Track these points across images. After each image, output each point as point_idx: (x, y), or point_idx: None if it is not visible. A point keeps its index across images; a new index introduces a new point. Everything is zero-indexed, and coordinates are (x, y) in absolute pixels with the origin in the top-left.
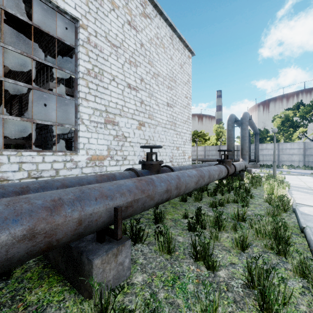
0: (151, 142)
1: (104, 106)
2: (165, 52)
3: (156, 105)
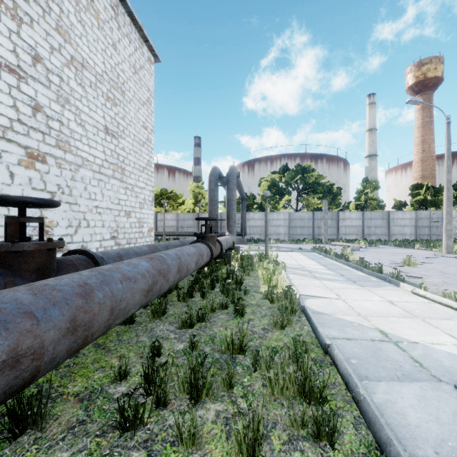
0: (66, 198)
1: None
2: (100, 28)
3: (78, 124)
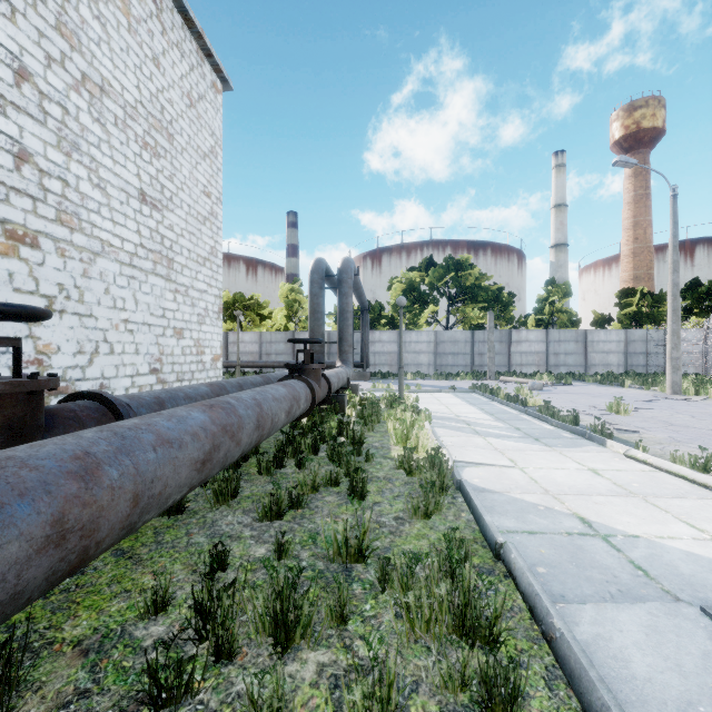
0: (73, 306)
1: None
2: (131, 30)
3: (93, 186)
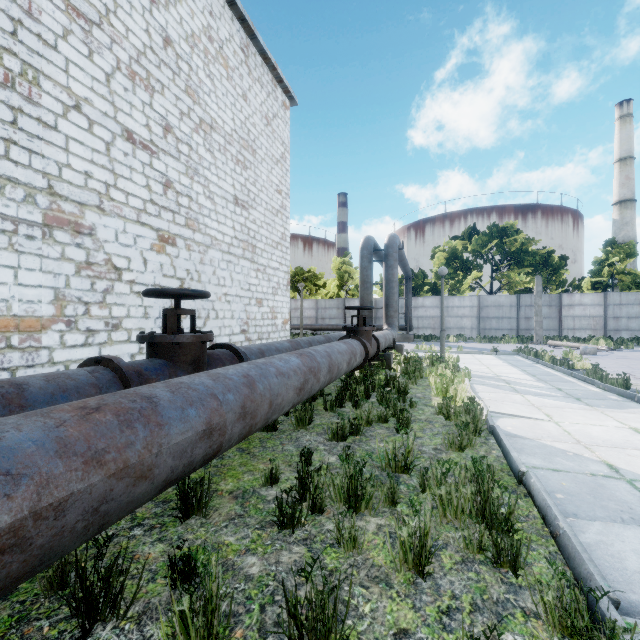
0: (194, 285)
1: (42, 176)
2: (229, 78)
3: (206, 197)
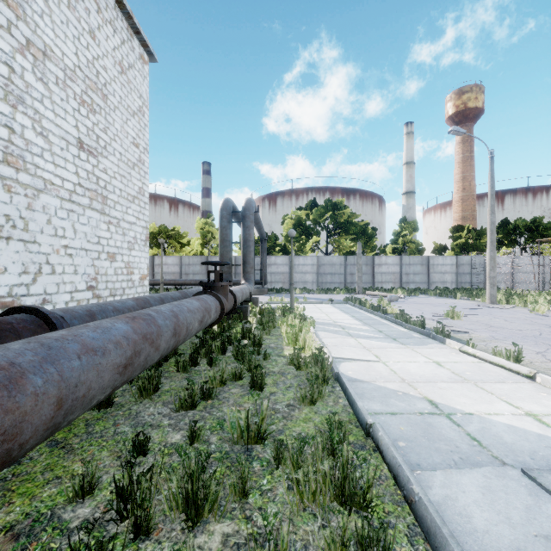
0: (18, 234)
1: None
2: (70, 7)
3: (37, 133)
